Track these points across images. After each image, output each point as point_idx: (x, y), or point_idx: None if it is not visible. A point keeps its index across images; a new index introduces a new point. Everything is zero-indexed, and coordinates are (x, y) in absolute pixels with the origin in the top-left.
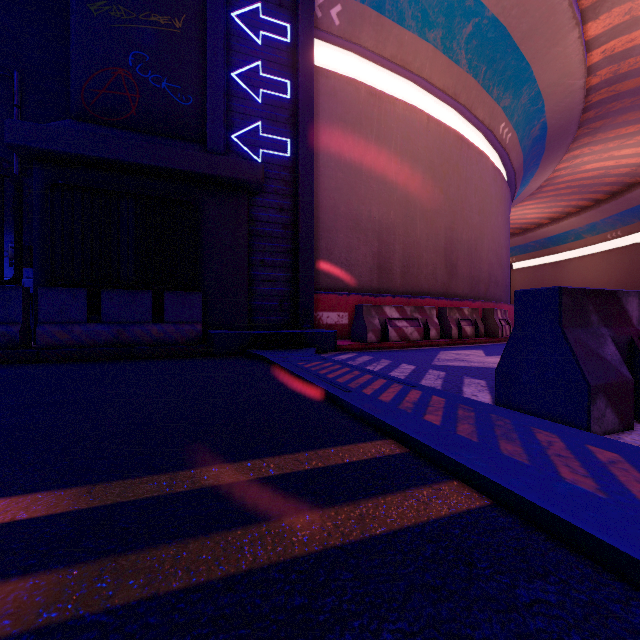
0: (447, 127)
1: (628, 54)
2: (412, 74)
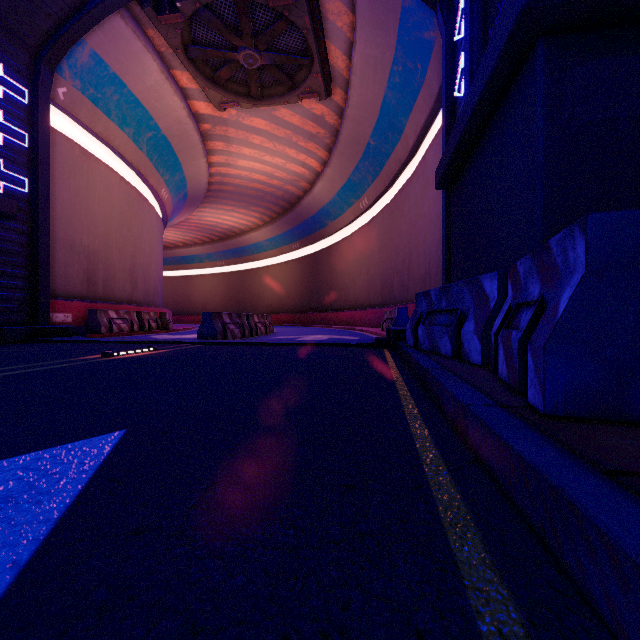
0: (132, 186)
1: (227, 175)
2: (112, 147)
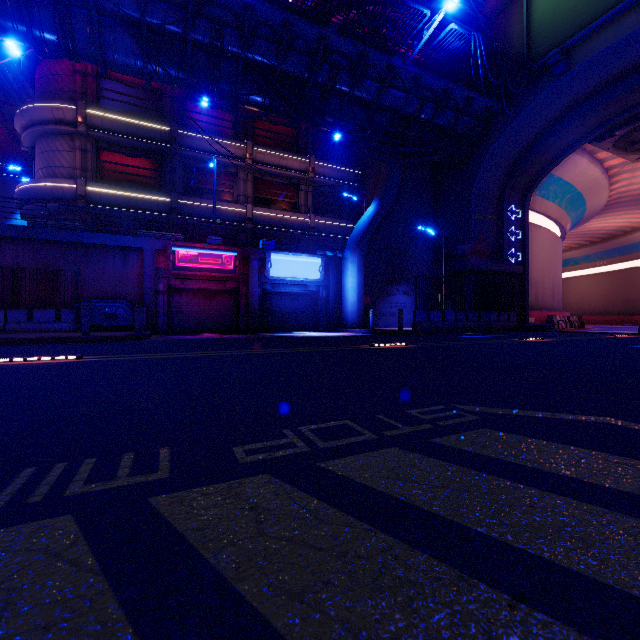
0: (553, 233)
1: (626, 191)
2: (546, 215)
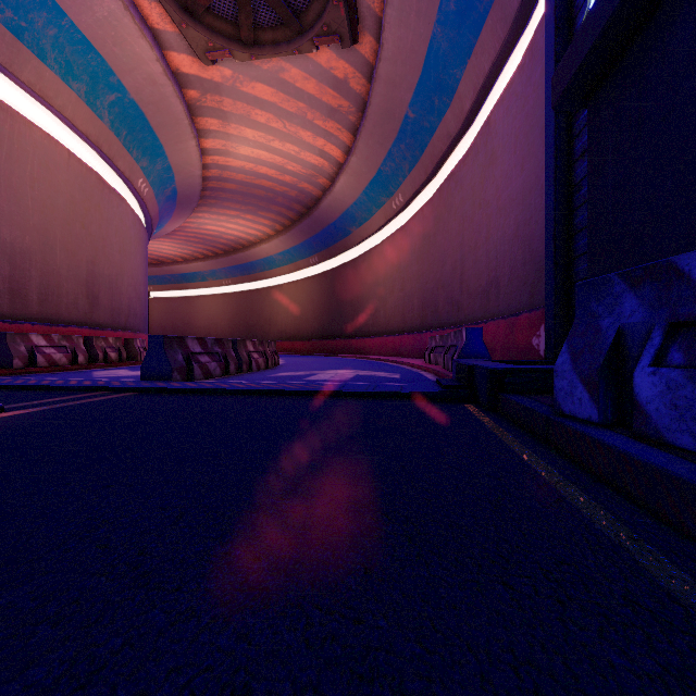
0: (90, 168)
1: (227, 168)
2: (53, 108)
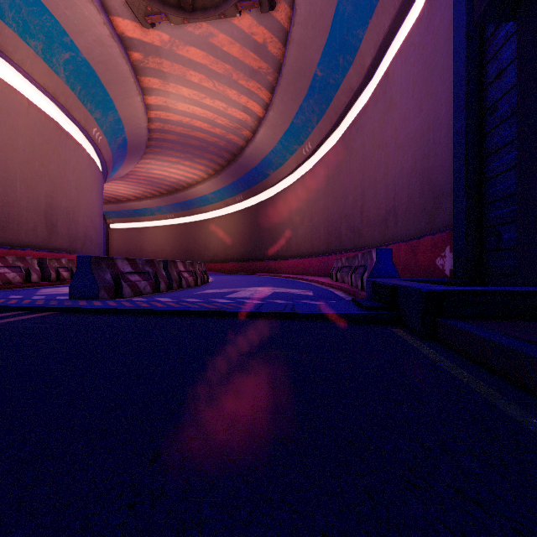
0: (48, 116)
1: (168, 122)
2: (12, 61)
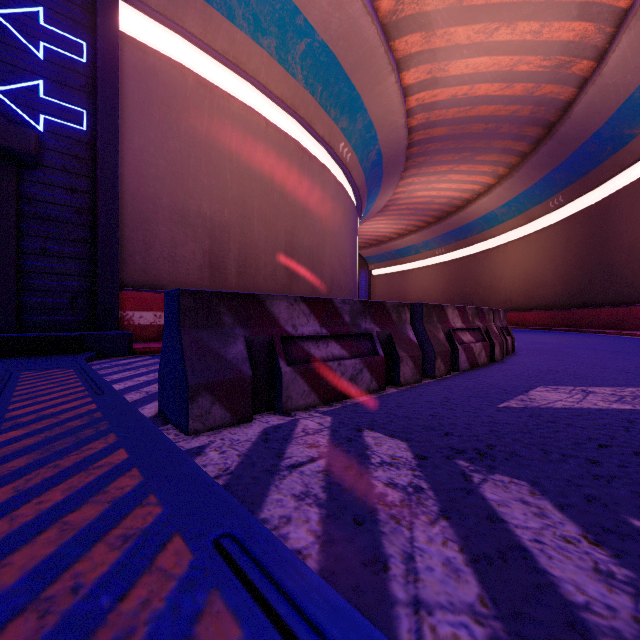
0: (287, 135)
1: (434, 106)
2: (248, 75)
